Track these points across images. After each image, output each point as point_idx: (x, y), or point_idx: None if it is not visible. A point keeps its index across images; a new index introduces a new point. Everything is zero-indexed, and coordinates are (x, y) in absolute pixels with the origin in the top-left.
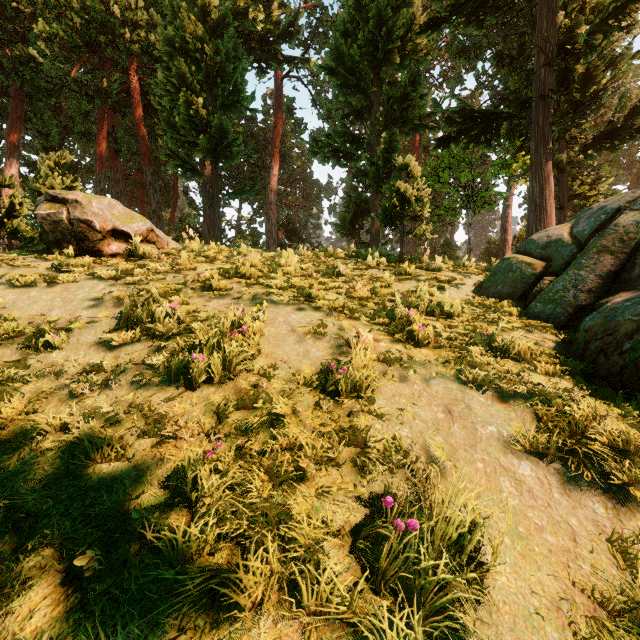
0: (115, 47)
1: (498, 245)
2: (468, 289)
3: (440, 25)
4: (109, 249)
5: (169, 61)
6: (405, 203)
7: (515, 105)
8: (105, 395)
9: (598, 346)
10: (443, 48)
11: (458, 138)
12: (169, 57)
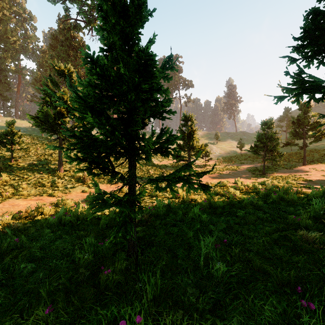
0: None
1: None
2: None
3: None
4: None
5: None
6: None
7: None
8: None
9: None
10: None
11: None
12: None
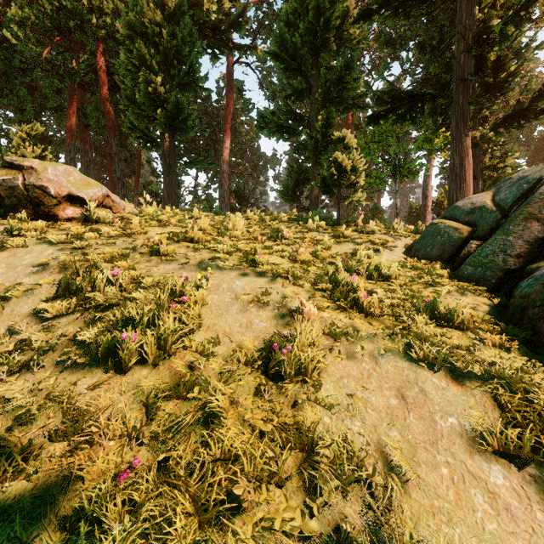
0: (83, 32)
1: (419, 209)
2: (399, 250)
3: (372, 16)
4: (64, 214)
5: (131, 44)
6: (342, 172)
7: (436, 88)
8: (24, 380)
9: (537, 313)
10: (372, 40)
11: (387, 116)
12: (130, 40)
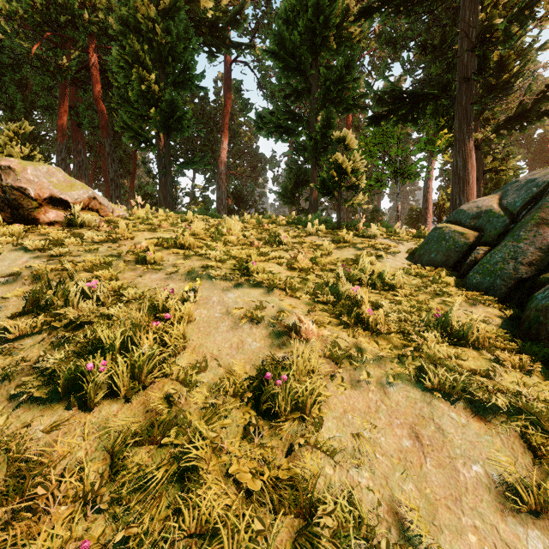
0: (75, 27)
1: (419, 212)
2: (402, 256)
3: (372, 14)
4: (46, 217)
5: (123, 40)
6: (342, 174)
7: (437, 89)
8: None
9: None
10: (372, 40)
11: (388, 116)
12: (123, 36)
